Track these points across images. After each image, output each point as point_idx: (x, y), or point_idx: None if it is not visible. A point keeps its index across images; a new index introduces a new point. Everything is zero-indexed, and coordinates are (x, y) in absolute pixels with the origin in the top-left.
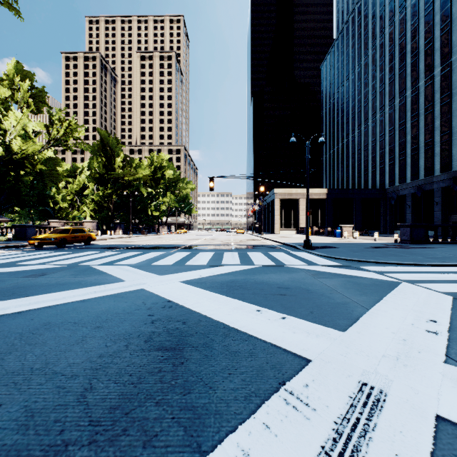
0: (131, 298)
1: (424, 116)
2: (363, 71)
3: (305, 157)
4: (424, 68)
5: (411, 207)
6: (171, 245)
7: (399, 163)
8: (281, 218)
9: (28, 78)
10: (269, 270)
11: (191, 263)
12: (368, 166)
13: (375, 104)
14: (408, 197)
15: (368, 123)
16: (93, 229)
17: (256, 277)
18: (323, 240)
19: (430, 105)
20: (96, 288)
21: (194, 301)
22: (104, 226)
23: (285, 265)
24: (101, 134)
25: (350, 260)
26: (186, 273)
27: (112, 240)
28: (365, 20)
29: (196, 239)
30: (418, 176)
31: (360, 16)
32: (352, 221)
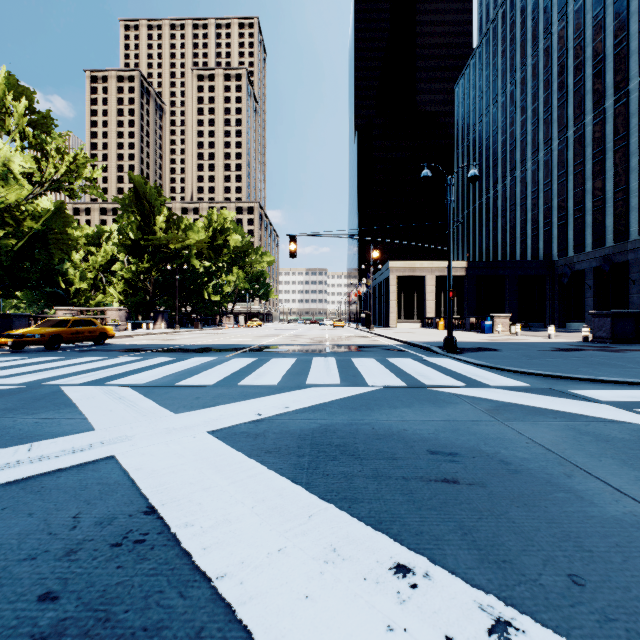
0: (57, 497)
1: (613, 152)
2: (519, 89)
3: (447, 202)
4: (613, 80)
5: (593, 288)
6: (230, 346)
7: (574, 223)
8: (399, 305)
9: (26, 97)
10: (397, 399)
11: (249, 380)
12: (526, 229)
13: (538, 137)
14: (588, 273)
15: (526, 166)
16: (120, 321)
17: (375, 417)
18: (468, 337)
19: (622, 135)
20: (1, 456)
21: (216, 514)
22: (140, 316)
23: (426, 387)
24: (134, 181)
25: (539, 376)
26: (230, 408)
27: (144, 338)
28: (521, 15)
29: (273, 336)
30: (603, 241)
31: (515, 9)
32: (503, 309)
